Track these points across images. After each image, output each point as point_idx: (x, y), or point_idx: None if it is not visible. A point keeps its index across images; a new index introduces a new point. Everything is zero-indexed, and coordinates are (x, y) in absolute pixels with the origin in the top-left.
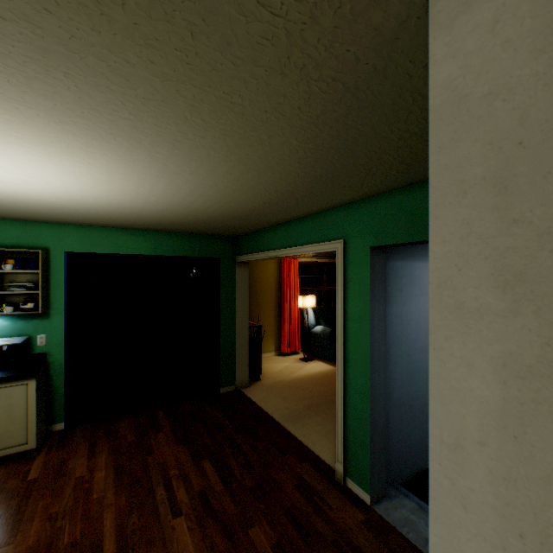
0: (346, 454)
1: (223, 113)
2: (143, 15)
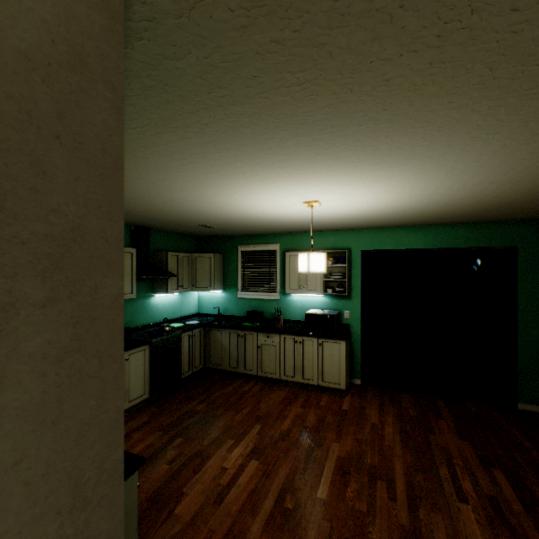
0: None
1: (522, 106)
2: (447, 80)
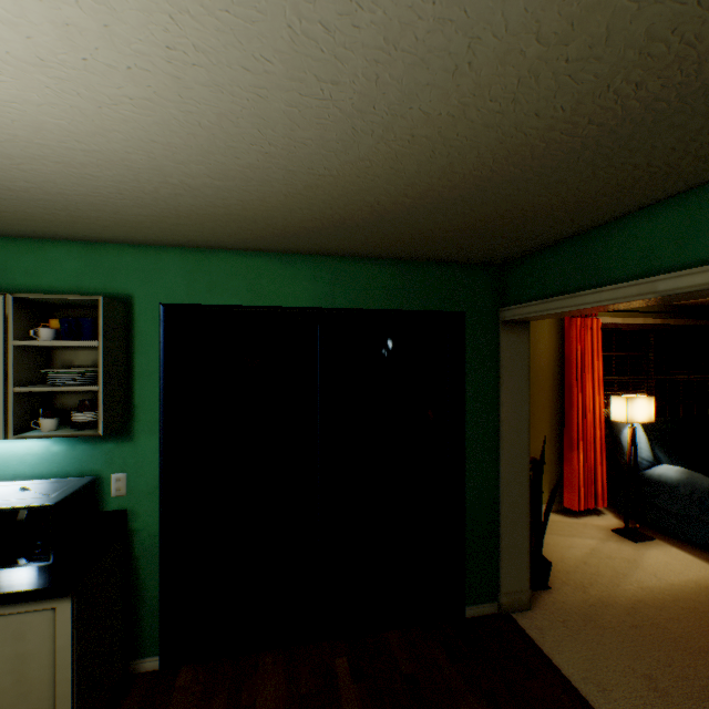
0: None
1: None
2: None
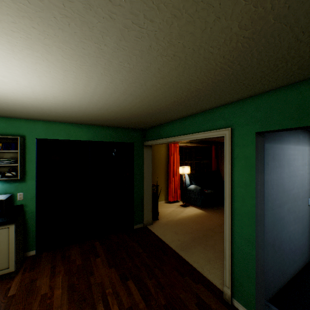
0: (232, 281)
1: None
2: None
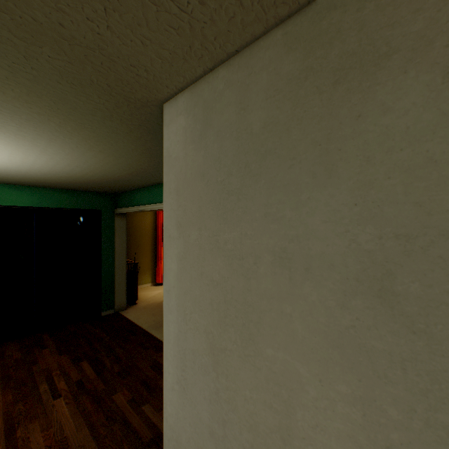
0: None
1: (81, 130)
2: (25, 94)
